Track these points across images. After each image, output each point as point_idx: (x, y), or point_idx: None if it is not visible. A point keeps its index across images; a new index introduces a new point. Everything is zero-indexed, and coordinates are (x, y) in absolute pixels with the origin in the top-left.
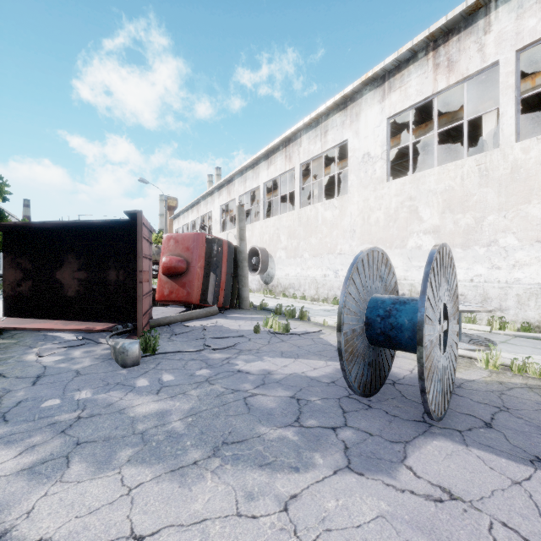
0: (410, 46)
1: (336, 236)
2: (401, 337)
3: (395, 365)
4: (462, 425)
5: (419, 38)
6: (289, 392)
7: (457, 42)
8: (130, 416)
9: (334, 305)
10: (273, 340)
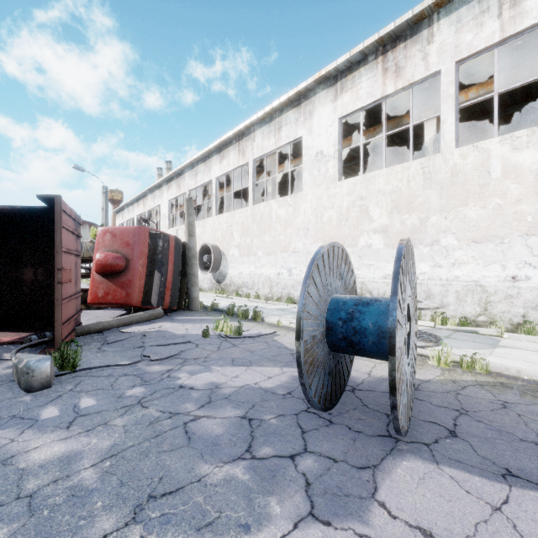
0: (361, 48)
1: (289, 234)
2: (364, 343)
3: (352, 368)
4: (428, 436)
5: (370, 41)
6: (240, 411)
7: (404, 49)
8: (19, 468)
9: (288, 304)
10: (224, 345)
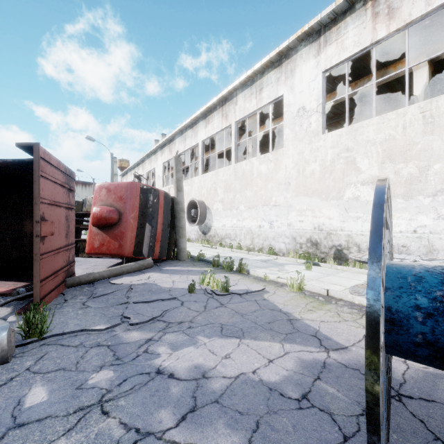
0: None
1: (270, 188)
2: None
3: None
4: None
5: None
6: (238, 437)
7: None
8: None
9: (270, 255)
10: (210, 303)
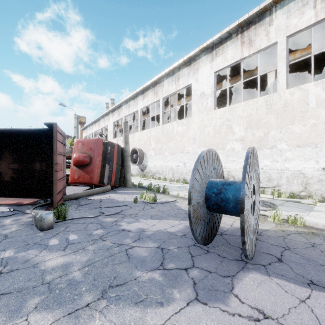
0: (228, 29)
1: (184, 142)
2: (227, 206)
3: (221, 222)
4: (265, 261)
5: (233, 25)
6: (156, 244)
7: (254, 29)
8: (41, 269)
9: (183, 184)
10: (146, 207)
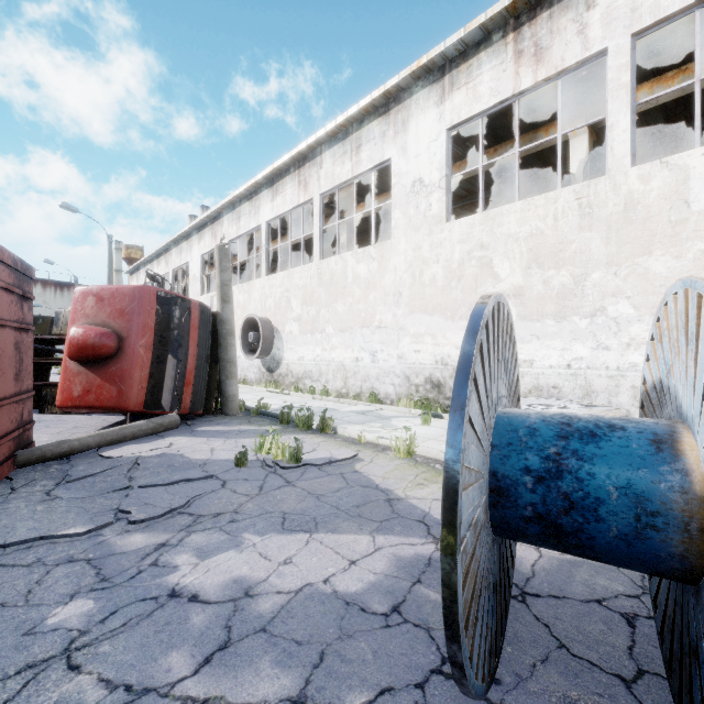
0: (482, 20)
1: (373, 301)
2: (594, 533)
3: None
4: None
5: (496, 9)
6: (291, 677)
7: (549, 20)
8: None
9: (371, 404)
10: (270, 482)
